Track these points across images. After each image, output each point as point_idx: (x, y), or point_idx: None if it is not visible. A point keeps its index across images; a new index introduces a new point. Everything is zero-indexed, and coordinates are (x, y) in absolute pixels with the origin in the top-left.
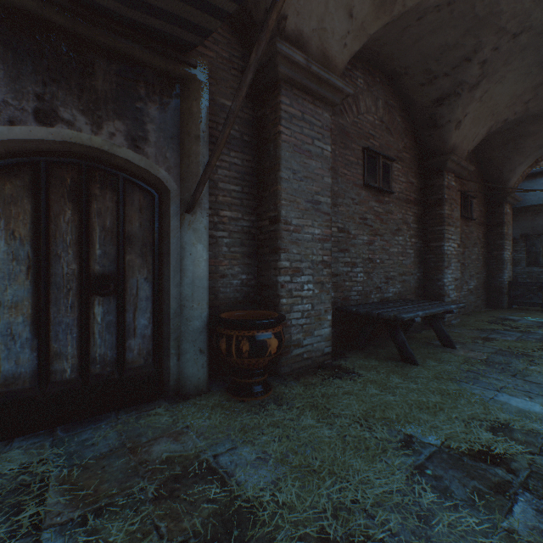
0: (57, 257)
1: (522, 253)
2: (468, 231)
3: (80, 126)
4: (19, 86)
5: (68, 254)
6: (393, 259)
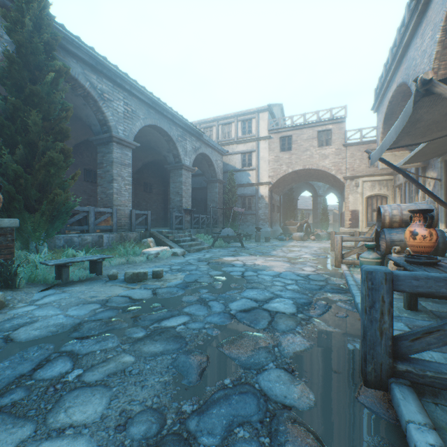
0: None
1: None
2: (150, 197)
3: None
4: None
5: None
6: None
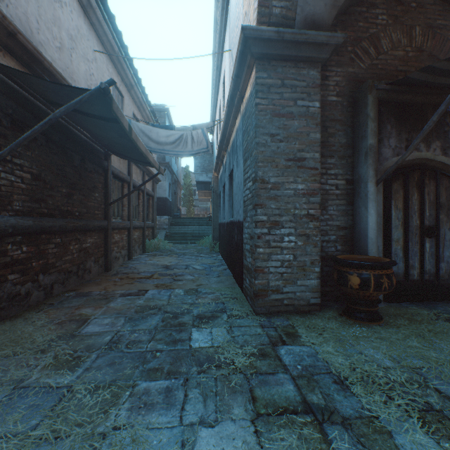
0: (410, 217)
1: None
2: None
3: (420, 149)
4: (399, 137)
5: (414, 216)
6: None
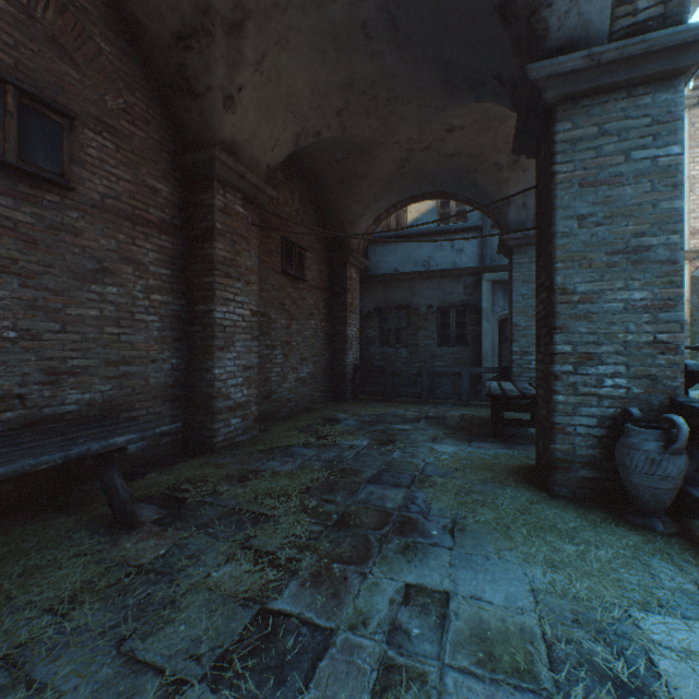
0: None
1: (376, 330)
2: (299, 295)
3: None
4: None
5: None
6: (83, 331)
